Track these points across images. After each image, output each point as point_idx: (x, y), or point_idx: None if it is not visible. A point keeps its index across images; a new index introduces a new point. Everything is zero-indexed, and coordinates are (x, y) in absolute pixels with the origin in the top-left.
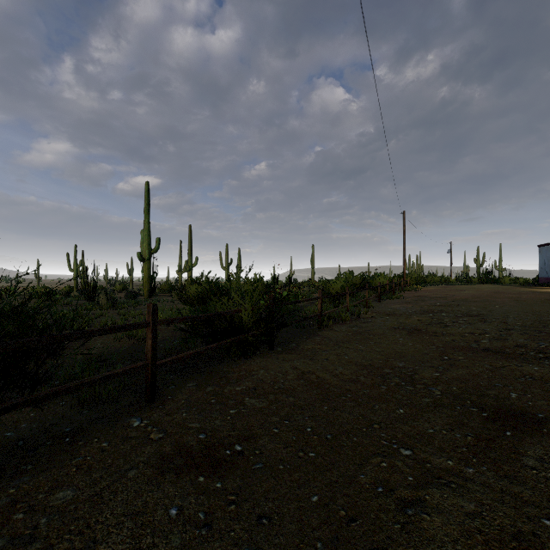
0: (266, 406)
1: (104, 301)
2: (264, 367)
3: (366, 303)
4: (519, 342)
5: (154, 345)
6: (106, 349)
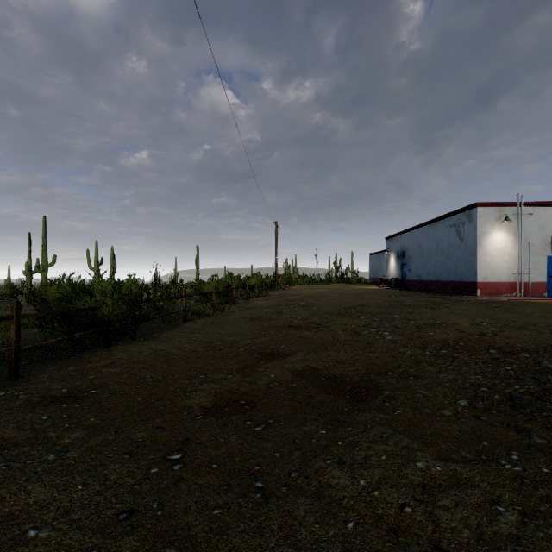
0: (120, 371)
1: None
2: (124, 351)
3: (233, 301)
4: (313, 320)
5: (17, 334)
6: None
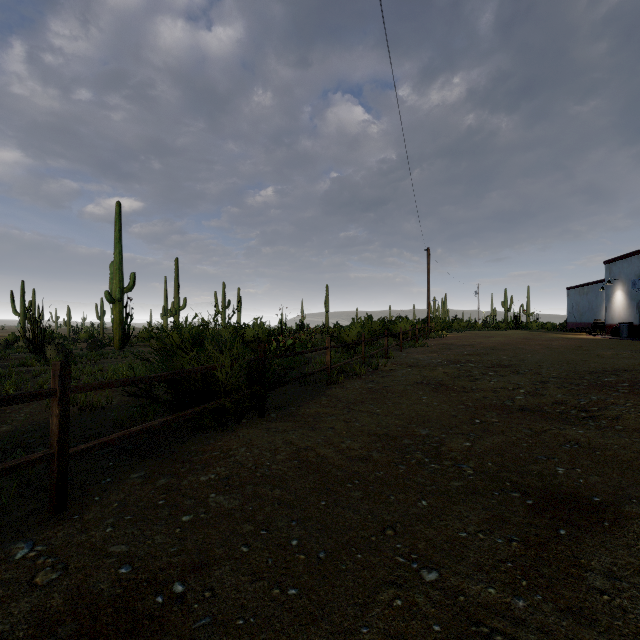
0: (239, 507)
1: (53, 353)
2: (247, 443)
3: (386, 353)
4: (557, 398)
5: (63, 424)
6: (30, 422)
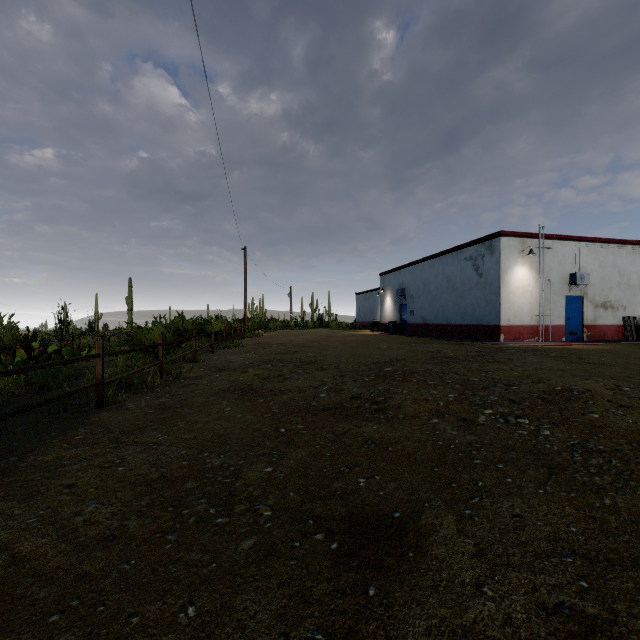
0: None
1: None
2: None
3: (193, 356)
4: (354, 392)
5: None
6: None
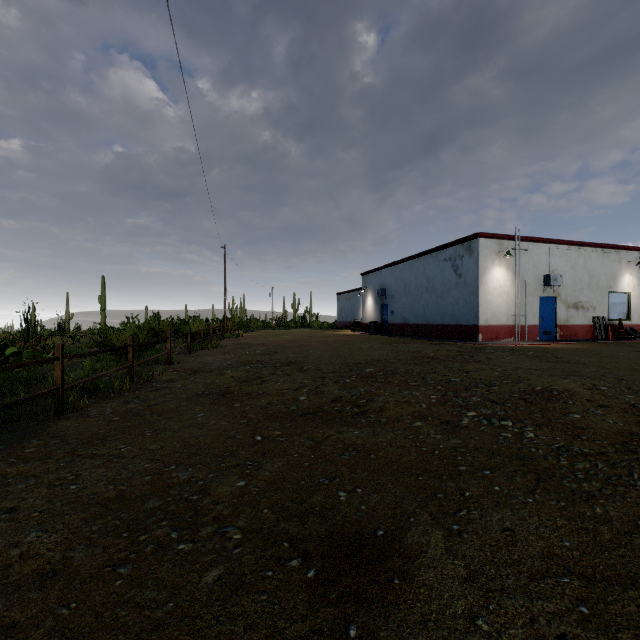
0: None
1: None
2: None
3: (168, 358)
4: (335, 394)
5: None
6: None
